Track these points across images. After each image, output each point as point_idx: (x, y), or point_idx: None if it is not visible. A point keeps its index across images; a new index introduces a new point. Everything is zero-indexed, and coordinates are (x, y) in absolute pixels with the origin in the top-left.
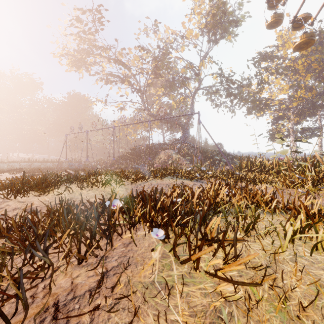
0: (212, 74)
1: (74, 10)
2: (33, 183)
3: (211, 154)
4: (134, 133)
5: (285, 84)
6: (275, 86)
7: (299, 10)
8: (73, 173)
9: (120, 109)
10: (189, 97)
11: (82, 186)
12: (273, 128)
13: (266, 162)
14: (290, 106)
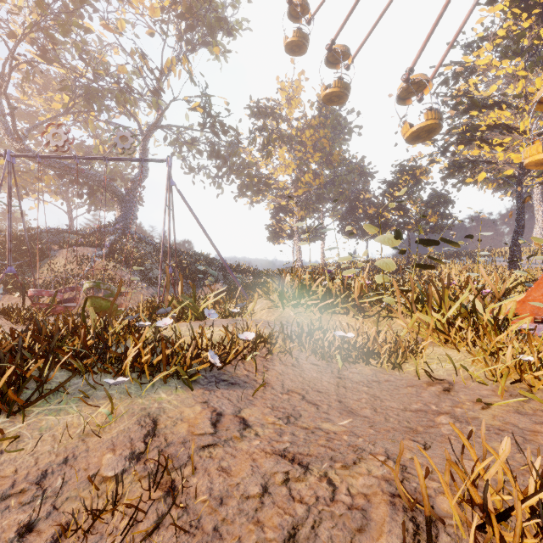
0: (188, 100)
1: None
2: None
3: (186, 259)
4: None
5: (290, 161)
6: (278, 160)
7: (338, 32)
8: None
9: None
10: (137, 137)
11: None
12: (274, 223)
13: (330, 284)
14: (296, 194)
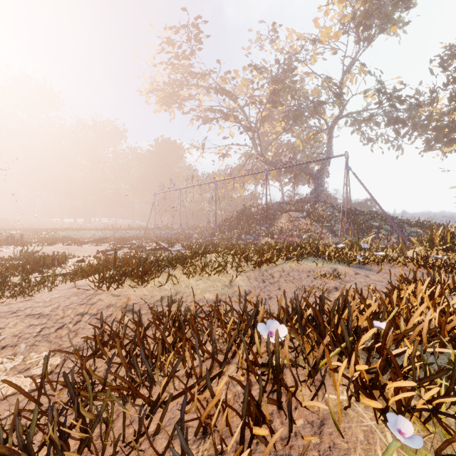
0: (364, 92)
1: (165, 31)
2: (128, 268)
3: (363, 217)
4: (241, 189)
5: None
6: None
7: None
8: (165, 246)
9: (222, 156)
10: (324, 131)
11: (187, 272)
12: None
13: None
14: None
